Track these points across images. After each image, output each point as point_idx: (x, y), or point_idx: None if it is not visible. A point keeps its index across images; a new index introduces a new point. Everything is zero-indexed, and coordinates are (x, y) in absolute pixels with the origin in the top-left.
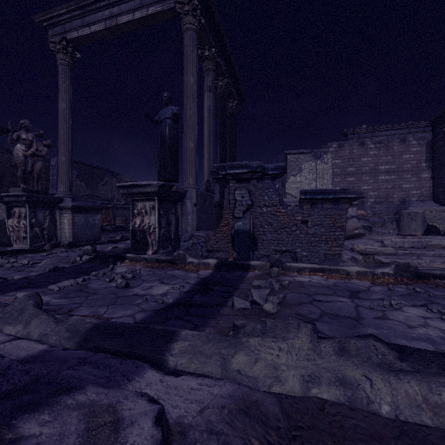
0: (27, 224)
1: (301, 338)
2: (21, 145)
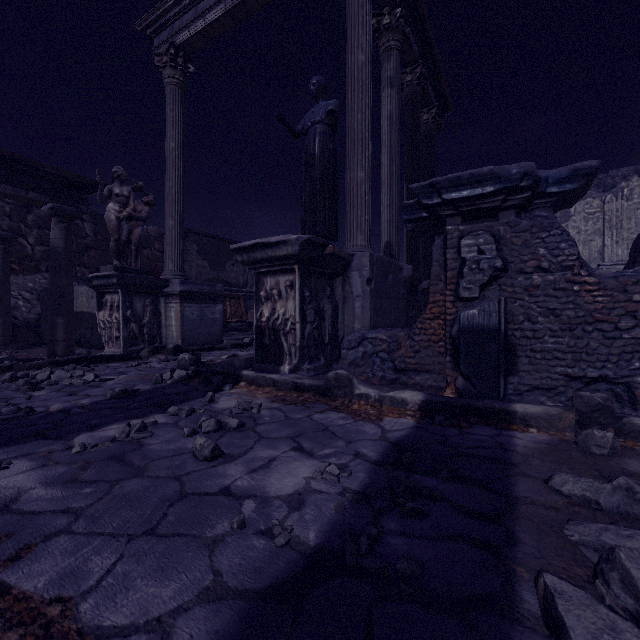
0: (120, 318)
1: None
2: (114, 204)
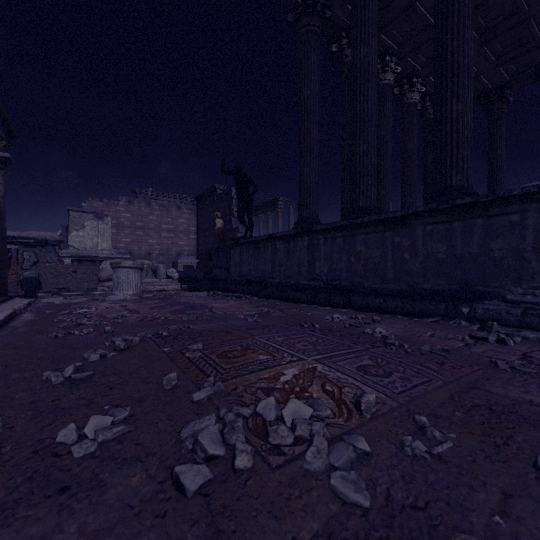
0: None
1: (61, 298)
2: None
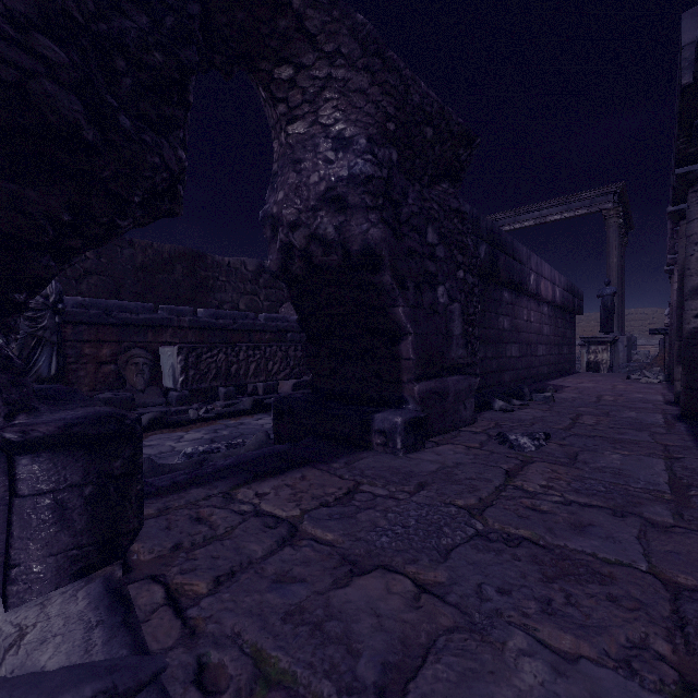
0: None
1: None
2: None
